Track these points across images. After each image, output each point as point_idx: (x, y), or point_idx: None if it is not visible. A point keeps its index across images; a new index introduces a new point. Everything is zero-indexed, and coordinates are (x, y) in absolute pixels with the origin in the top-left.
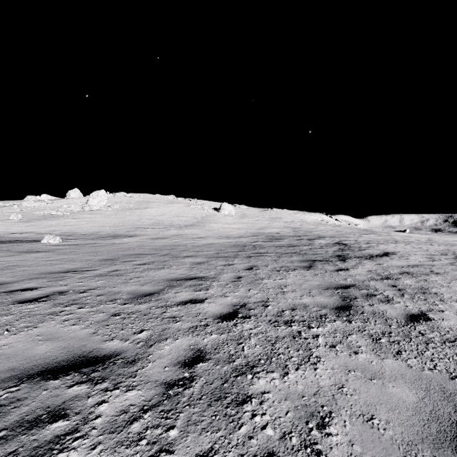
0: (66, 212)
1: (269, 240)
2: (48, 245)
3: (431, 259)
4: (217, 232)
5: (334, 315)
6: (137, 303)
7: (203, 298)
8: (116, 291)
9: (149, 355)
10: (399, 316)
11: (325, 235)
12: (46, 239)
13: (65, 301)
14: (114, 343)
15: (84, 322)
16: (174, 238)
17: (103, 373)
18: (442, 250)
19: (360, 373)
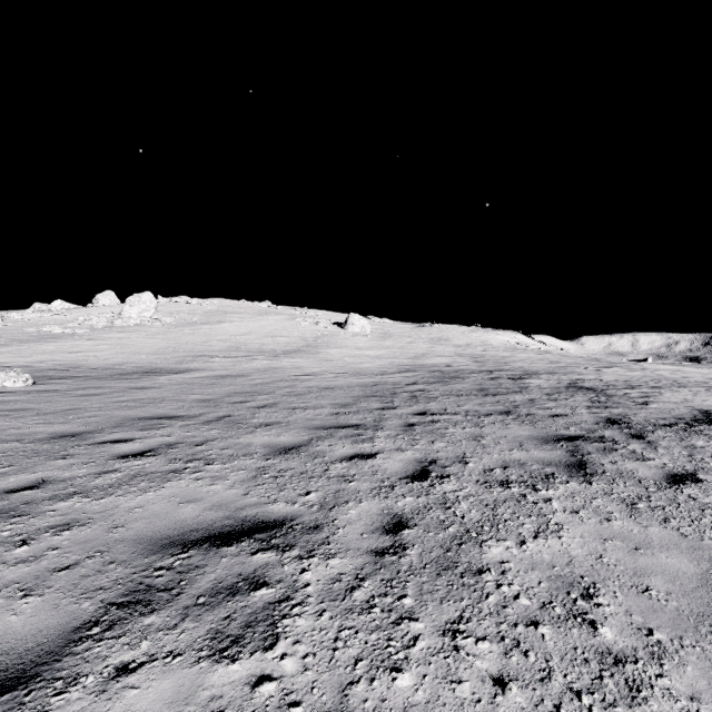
0: (81, 329)
1: (438, 381)
2: None
3: None
4: (340, 364)
5: None
6: None
7: None
8: None
9: None
10: None
11: (535, 369)
12: (0, 379)
13: None
14: None
15: None
16: (258, 375)
17: None
18: None
19: None
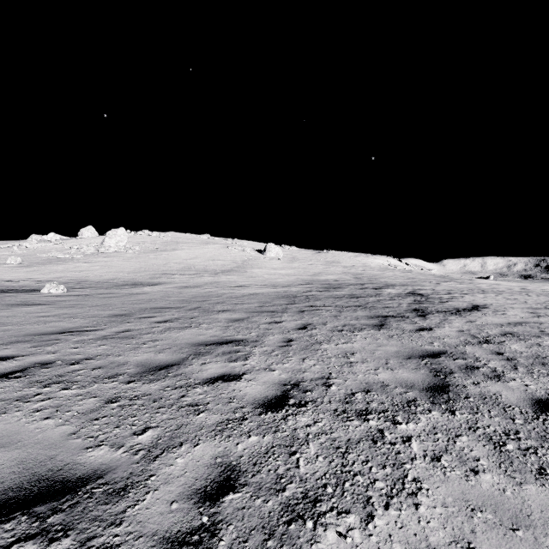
0: (77, 254)
1: (326, 290)
2: (49, 295)
3: (535, 314)
4: (261, 279)
5: (427, 400)
6: (146, 381)
7: (240, 372)
8: (121, 362)
9: (150, 476)
10: (521, 403)
11: (394, 283)
12: (47, 288)
13: (46, 378)
14: (100, 453)
15: (64, 413)
16: (208, 286)
17: (68, 517)
18: (544, 302)
19: (491, 516)
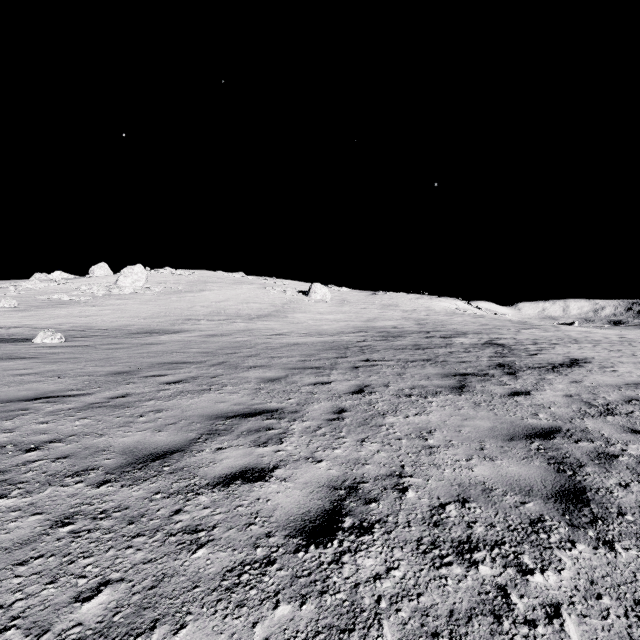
0: (85, 296)
1: (383, 339)
2: (41, 346)
3: None
4: (304, 326)
5: (561, 520)
6: (128, 482)
7: (270, 464)
8: (100, 446)
9: None
10: None
11: (465, 330)
12: (40, 337)
13: None
14: None
15: None
16: (239, 335)
17: None
18: None
19: None
